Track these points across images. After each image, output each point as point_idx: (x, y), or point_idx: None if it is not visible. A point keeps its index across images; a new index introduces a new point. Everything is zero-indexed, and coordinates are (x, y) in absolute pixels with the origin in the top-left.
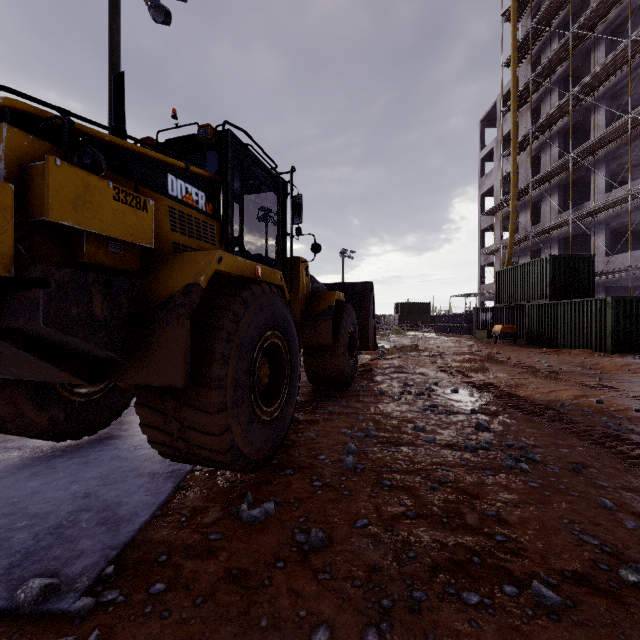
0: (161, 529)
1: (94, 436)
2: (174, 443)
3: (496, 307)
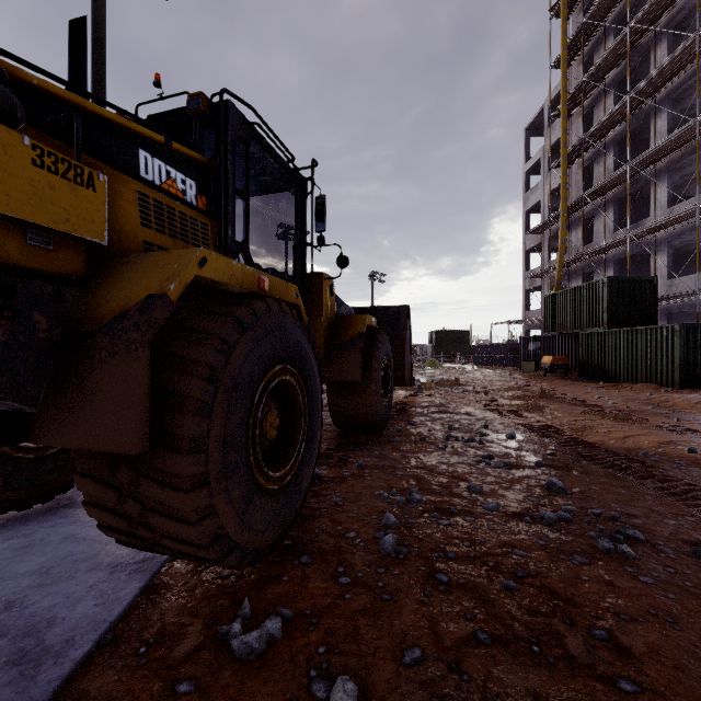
0: (105, 671)
1: (50, 503)
2: (134, 530)
3: (544, 336)
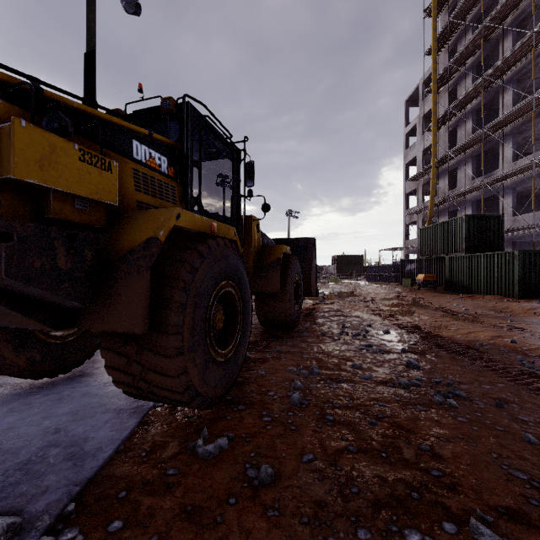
0: (123, 464)
1: (69, 374)
2: (136, 383)
3: (419, 259)
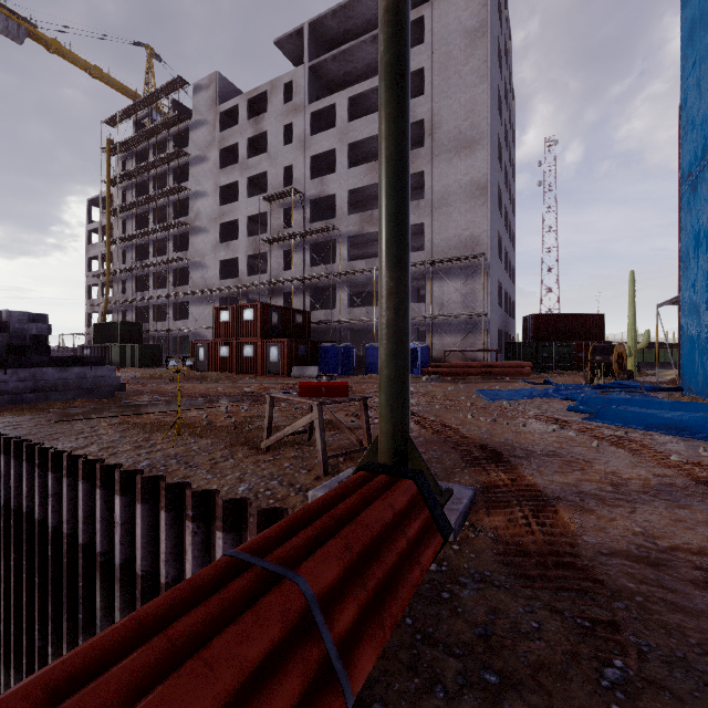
0: None
1: None
2: None
3: (94, 346)
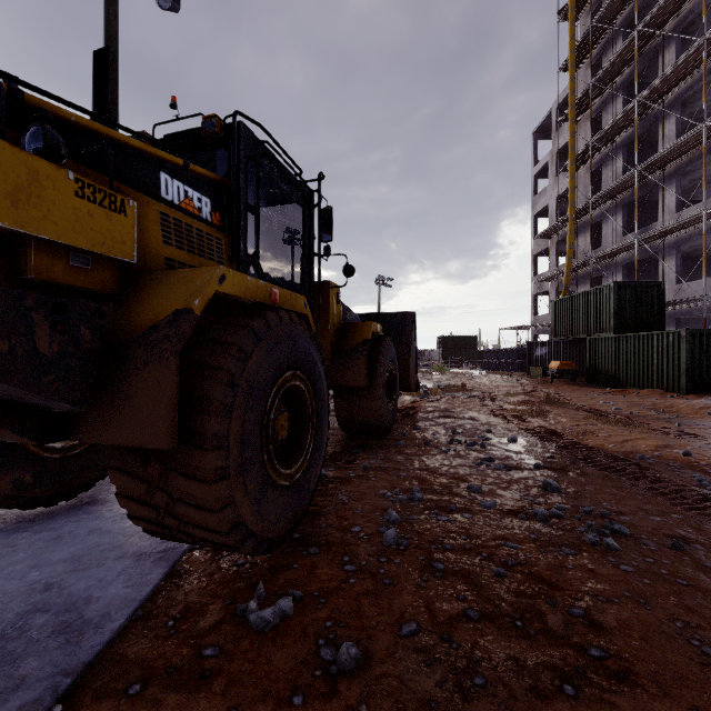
0: (139, 640)
1: (74, 500)
2: (161, 519)
3: (552, 341)
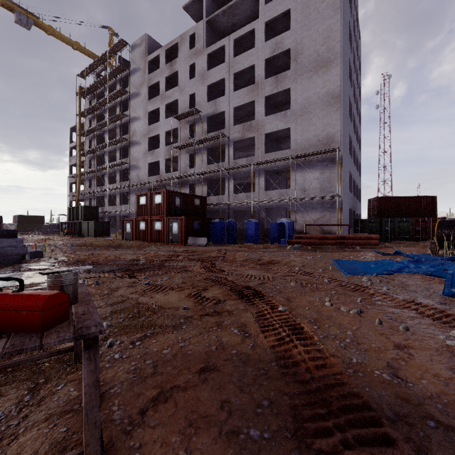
0: None
1: None
2: None
3: (69, 222)
